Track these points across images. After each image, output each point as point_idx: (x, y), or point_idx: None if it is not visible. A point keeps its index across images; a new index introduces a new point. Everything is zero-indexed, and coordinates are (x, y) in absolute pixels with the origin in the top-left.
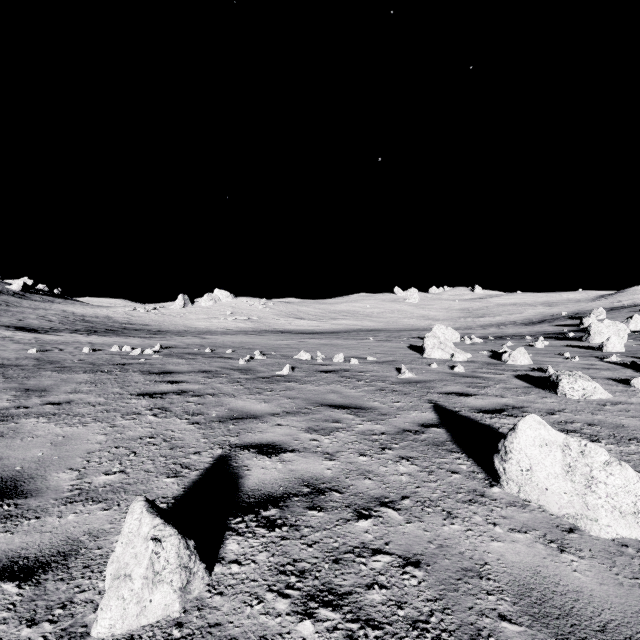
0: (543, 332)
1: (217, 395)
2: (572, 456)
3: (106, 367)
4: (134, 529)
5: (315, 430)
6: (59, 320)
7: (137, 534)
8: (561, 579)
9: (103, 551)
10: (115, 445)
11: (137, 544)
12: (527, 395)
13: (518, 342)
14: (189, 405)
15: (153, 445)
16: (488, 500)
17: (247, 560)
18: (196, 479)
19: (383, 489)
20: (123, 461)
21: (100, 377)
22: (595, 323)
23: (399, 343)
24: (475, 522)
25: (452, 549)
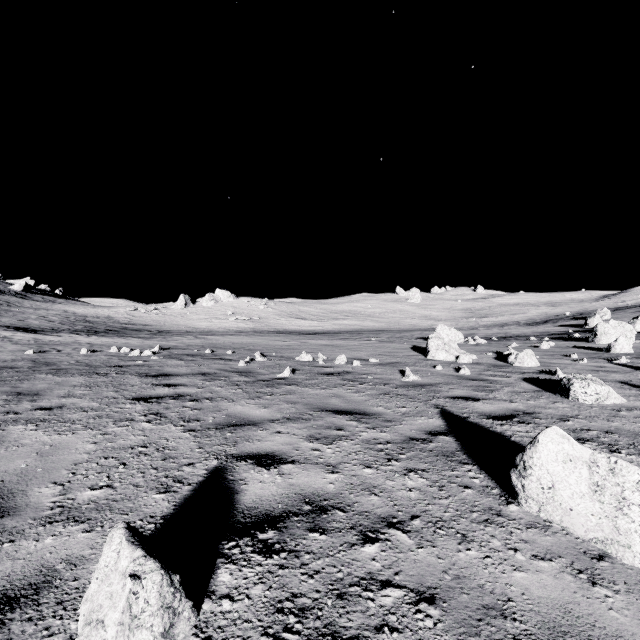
0: (547, 332)
1: (215, 399)
2: (600, 474)
3: (103, 369)
4: (111, 562)
5: (317, 438)
6: (60, 320)
7: (114, 569)
8: (596, 620)
9: (80, 583)
10: (104, 455)
11: (114, 581)
12: (537, 400)
13: (523, 343)
14: (185, 410)
15: (145, 455)
16: (506, 520)
17: (240, 595)
18: (188, 495)
19: (390, 507)
20: (111, 474)
21: (95, 380)
22: (601, 324)
23: (402, 344)
24: (493, 547)
25: (470, 581)
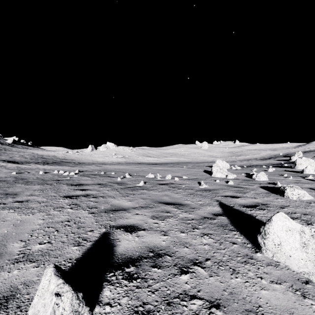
0: (271, 163)
1: (105, 197)
2: (306, 238)
3: (49, 181)
4: (45, 286)
5: (156, 217)
6: (30, 157)
7: (47, 290)
8: None
9: (30, 296)
10: (47, 226)
11: (46, 297)
12: (268, 197)
13: (259, 168)
14: (90, 202)
15: (68, 226)
16: (255, 261)
17: (115, 303)
18: (89, 247)
19: (195, 254)
20: (50, 236)
21: (46, 187)
22: (298, 159)
23: (199, 169)
24: (249, 276)
25: (238, 295)
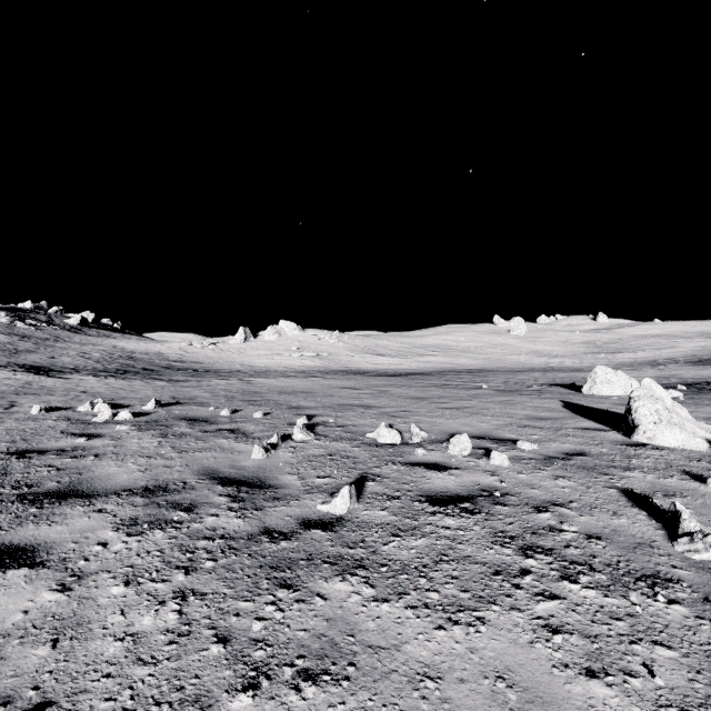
0: None
1: None
2: None
3: None
4: None
5: None
6: (100, 357)
7: None
8: None
9: None
10: None
11: None
12: None
13: None
14: None
15: None
16: None
17: None
18: None
19: None
20: None
21: None
22: None
23: (539, 397)
24: None
25: None
